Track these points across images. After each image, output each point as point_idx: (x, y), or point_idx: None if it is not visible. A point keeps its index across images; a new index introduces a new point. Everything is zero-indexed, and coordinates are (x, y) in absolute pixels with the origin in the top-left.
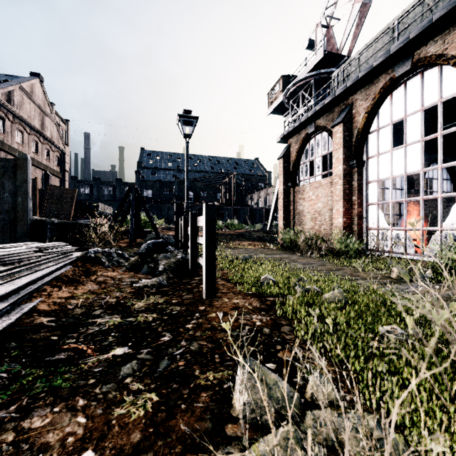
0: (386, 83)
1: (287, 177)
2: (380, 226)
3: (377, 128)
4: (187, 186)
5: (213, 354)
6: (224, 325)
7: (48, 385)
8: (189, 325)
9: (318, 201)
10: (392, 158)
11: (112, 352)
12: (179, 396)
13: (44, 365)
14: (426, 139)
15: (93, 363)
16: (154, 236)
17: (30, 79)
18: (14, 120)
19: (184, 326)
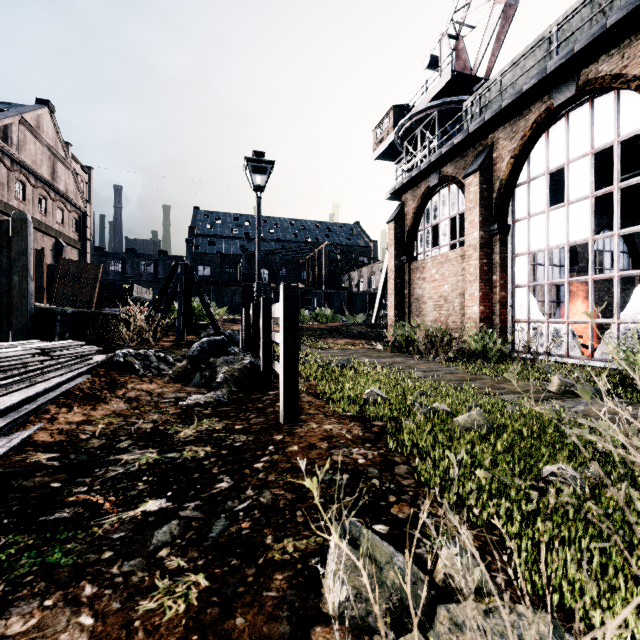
0: (540, 115)
1: (400, 248)
2: (531, 317)
3: (528, 179)
4: (259, 260)
5: (294, 510)
6: (307, 484)
7: (40, 562)
8: (259, 464)
9: (444, 282)
10: (548, 221)
11: (141, 507)
12: (241, 579)
13: (36, 528)
14: (597, 194)
15: (112, 525)
16: (211, 332)
17: (36, 108)
18: (13, 167)
19: (251, 466)
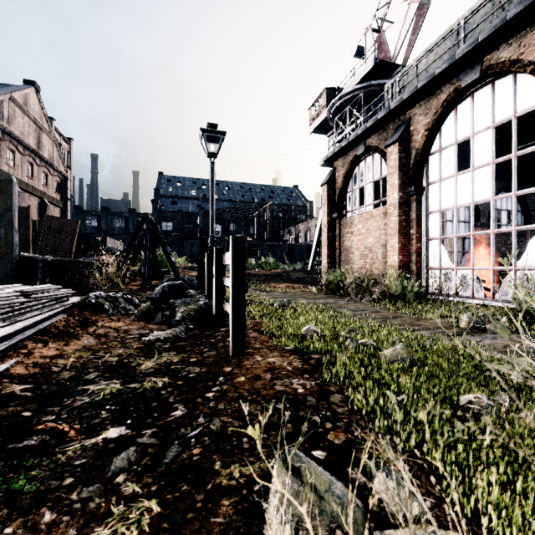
0: (450, 95)
1: (332, 206)
2: (442, 265)
3: (440, 149)
4: (212, 216)
5: (240, 436)
6: (249, 432)
7: (4, 489)
8: (210, 393)
9: (368, 235)
10: (457, 184)
11: (103, 434)
12: (191, 505)
13: (5, 456)
14: (498, 161)
15: (75, 452)
16: (172, 277)
17: (24, 88)
18: (4, 137)
19: (203, 395)
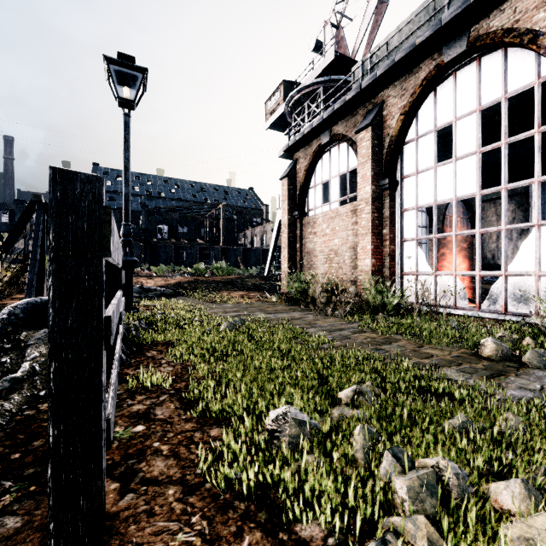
0: (431, 72)
1: (293, 203)
2: (419, 269)
3: (416, 137)
4: (126, 195)
5: None
6: None
7: None
8: None
9: (334, 236)
10: (436, 177)
11: None
12: None
13: None
14: (484, 150)
15: None
16: None
17: None
18: None
19: None
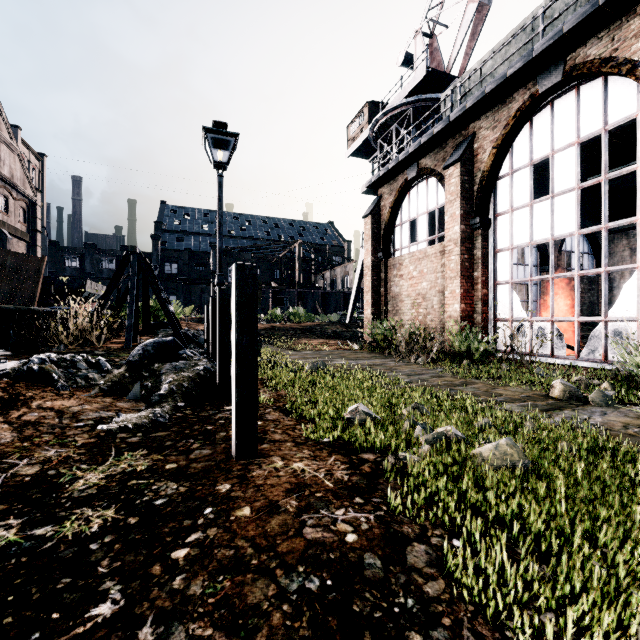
0: (525, 103)
1: (377, 243)
2: (514, 315)
3: (511, 171)
4: (220, 248)
5: None
6: None
7: None
8: (182, 550)
9: (422, 279)
10: (532, 215)
11: None
12: None
13: None
14: (583, 186)
15: None
16: (171, 332)
17: None
18: None
19: (166, 556)
